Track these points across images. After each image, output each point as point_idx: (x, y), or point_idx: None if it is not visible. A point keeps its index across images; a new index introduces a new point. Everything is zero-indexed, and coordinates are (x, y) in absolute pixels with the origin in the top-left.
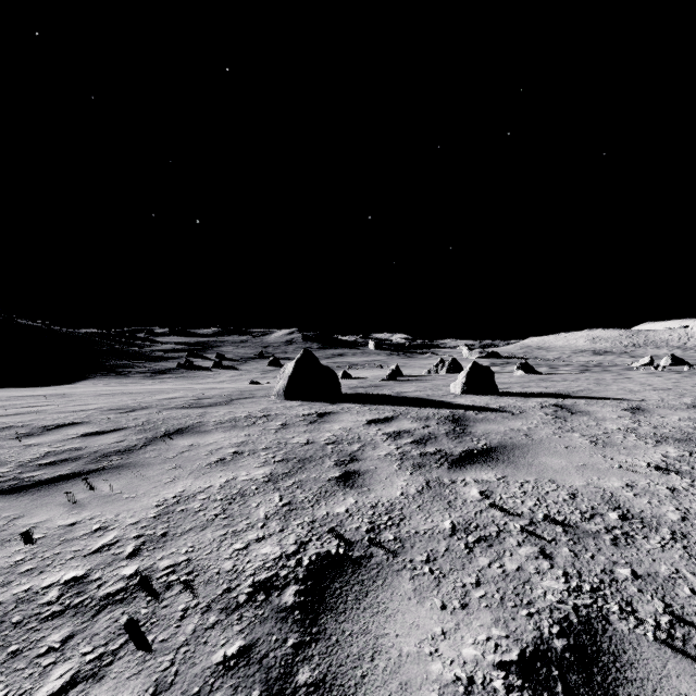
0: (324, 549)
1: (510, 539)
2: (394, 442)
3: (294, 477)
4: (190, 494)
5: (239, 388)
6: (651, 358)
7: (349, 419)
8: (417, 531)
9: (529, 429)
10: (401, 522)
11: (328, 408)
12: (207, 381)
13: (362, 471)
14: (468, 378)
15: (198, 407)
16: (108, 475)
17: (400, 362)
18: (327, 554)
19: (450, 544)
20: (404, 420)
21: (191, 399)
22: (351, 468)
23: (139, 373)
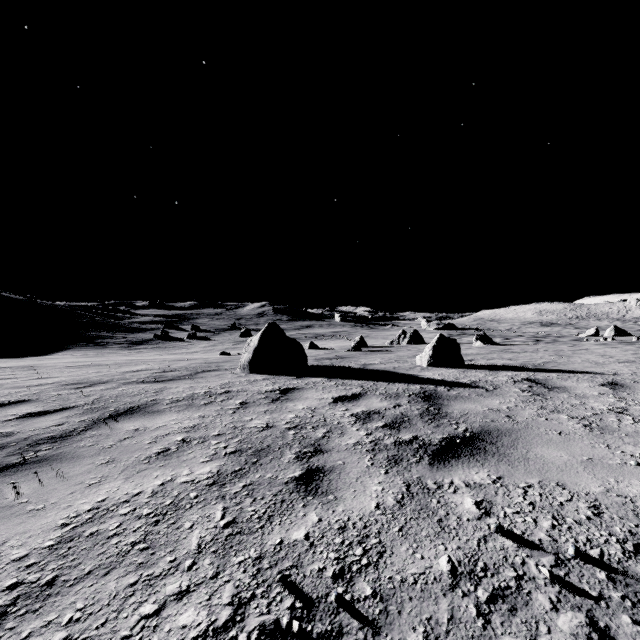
0: (271, 617)
1: (539, 596)
2: (363, 425)
3: (245, 478)
4: (112, 505)
5: (208, 360)
6: (597, 329)
7: (314, 396)
8: (403, 577)
9: (509, 408)
10: (381, 559)
11: (293, 383)
12: (181, 351)
13: (328, 468)
14: (434, 351)
15: (159, 381)
16: (24, 473)
17: (364, 333)
18: (275, 627)
19: (454, 605)
20: (372, 397)
21: (156, 372)
22: (315, 463)
23: (117, 344)
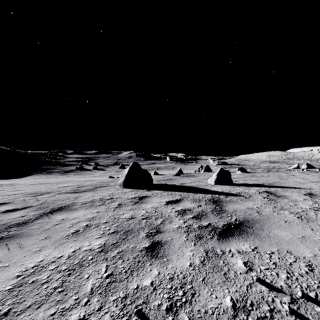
0: None
1: None
2: (182, 217)
3: (118, 248)
4: (45, 264)
5: (103, 180)
6: (298, 165)
7: (156, 200)
8: (206, 310)
9: (257, 207)
10: (193, 298)
11: (145, 193)
12: (89, 176)
13: (163, 242)
14: (218, 176)
15: (77, 192)
16: (0, 244)
17: (181, 167)
18: None
19: None
20: (186, 201)
21: (75, 187)
22: (156, 239)
23: (57, 172)
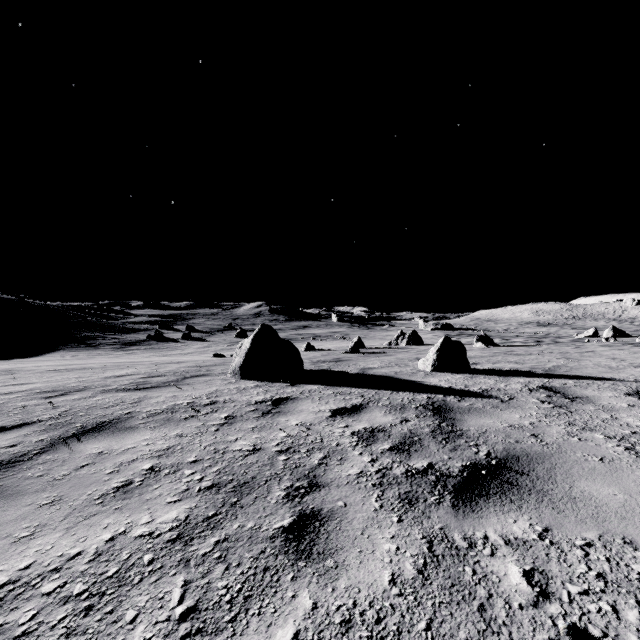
0: None
1: None
2: (367, 448)
3: (219, 530)
4: (36, 575)
5: (200, 362)
6: (596, 330)
7: (310, 408)
8: None
9: (532, 424)
10: None
11: (287, 391)
12: (174, 352)
13: (325, 513)
14: (439, 355)
15: (141, 388)
16: None
17: (361, 334)
18: None
19: None
20: (375, 410)
21: (141, 377)
22: (309, 505)
23: (109, 345)
